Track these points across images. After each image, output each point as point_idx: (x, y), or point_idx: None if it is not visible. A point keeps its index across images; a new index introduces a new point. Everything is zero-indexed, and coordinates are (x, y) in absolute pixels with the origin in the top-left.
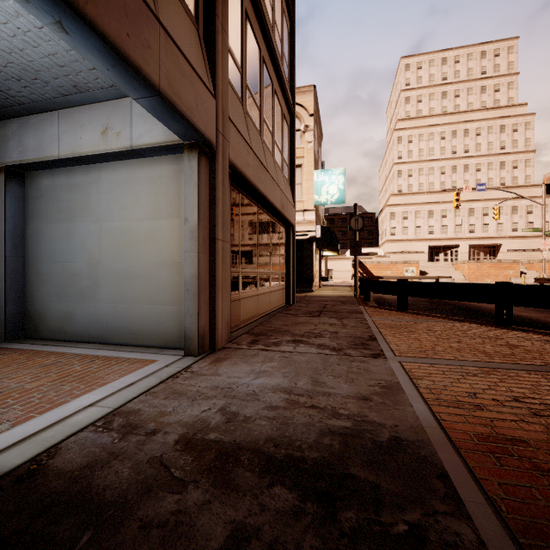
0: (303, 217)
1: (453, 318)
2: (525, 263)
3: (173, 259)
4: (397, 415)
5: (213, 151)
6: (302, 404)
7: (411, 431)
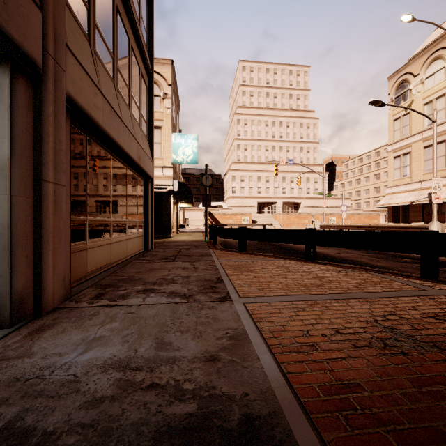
0: (163, 173)
1: (278, 256)
2: (314, 215)
3: None
4: (246, 377)
5: (39, 74)
6: (139, 384)
7: (262, 400)
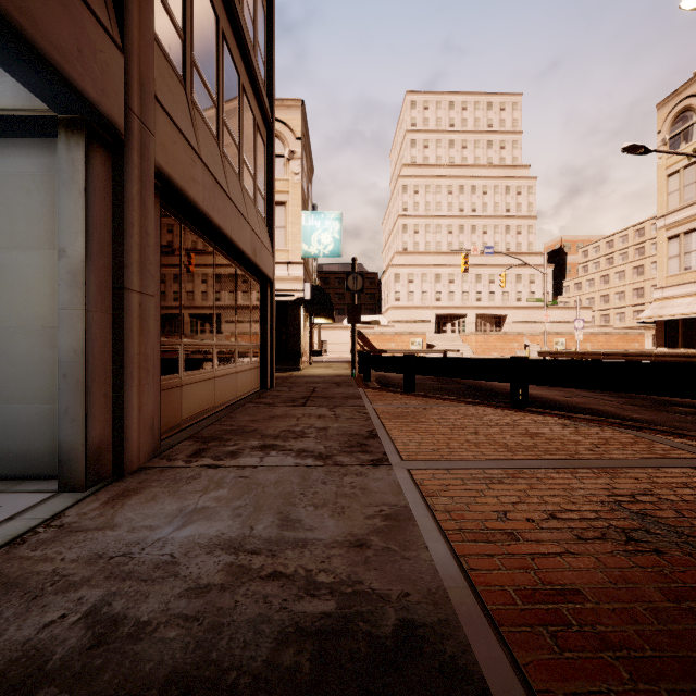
0: (288, 272)
1: (466, 400)
2: (528, 335)
3: (41, 322)
4: (407, 571)
5: (120, 142)
6: (257, 572)
7: (428, 603)
